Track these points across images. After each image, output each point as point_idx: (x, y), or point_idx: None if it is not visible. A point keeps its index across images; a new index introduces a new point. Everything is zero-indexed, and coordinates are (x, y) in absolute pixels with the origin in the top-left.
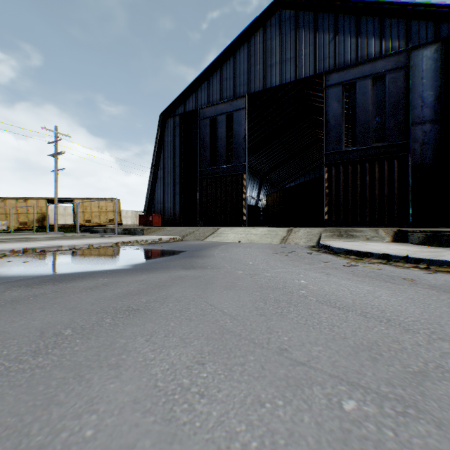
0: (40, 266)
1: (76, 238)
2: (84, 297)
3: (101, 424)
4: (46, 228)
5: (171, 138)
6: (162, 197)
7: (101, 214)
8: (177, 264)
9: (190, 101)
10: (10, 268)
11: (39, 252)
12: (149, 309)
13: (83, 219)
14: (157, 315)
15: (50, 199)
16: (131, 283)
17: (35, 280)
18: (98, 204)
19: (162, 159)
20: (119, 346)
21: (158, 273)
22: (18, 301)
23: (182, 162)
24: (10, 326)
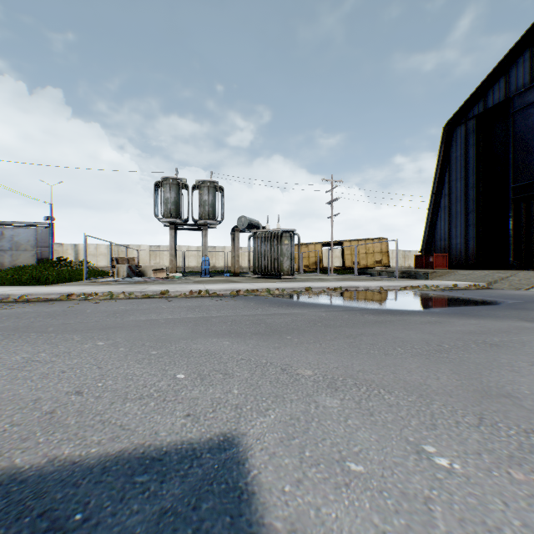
0: (360, 302)
1: (359, 280)
2: (429, 328)
3: (531, 391)
4: (320, 270)
5: (461, 152)
6: (445, 232)
7: (368, 256)
8: (507, 315)
9: (495, 91)
10: (341, 300)
11: (343, 291)
12: (509, 347)
13: (350, 261)
14: (523, 352)
15: (323, 243)
16: (465, 325)
17: (372, 311)
18: (364, 245)
19: (445, 182)
20: (503, 362)
21: (489, 321)
22: (380, 322)
23: (479, 181)
24: (397, 335)
